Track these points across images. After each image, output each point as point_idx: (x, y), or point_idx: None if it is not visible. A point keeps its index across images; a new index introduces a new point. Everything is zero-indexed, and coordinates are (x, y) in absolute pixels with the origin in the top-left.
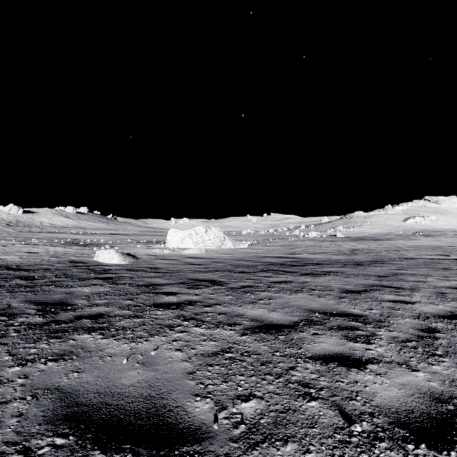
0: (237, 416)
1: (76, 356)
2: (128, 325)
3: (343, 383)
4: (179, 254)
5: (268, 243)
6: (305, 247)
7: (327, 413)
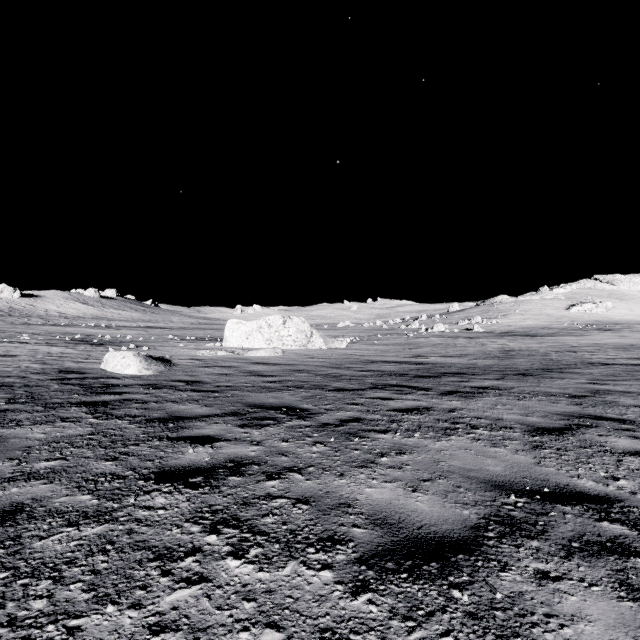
0: None
1: None
2: (59, 552)
3: None
4: (241, 358)
5: (377, 340)
6: (433, 346)
7: None
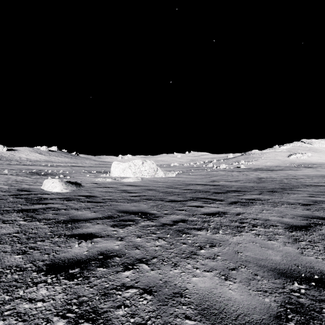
0: None
1: None
2: None
3: None
4: (119, 182)
5: (191, 172)
6: (220, 176)
7: None
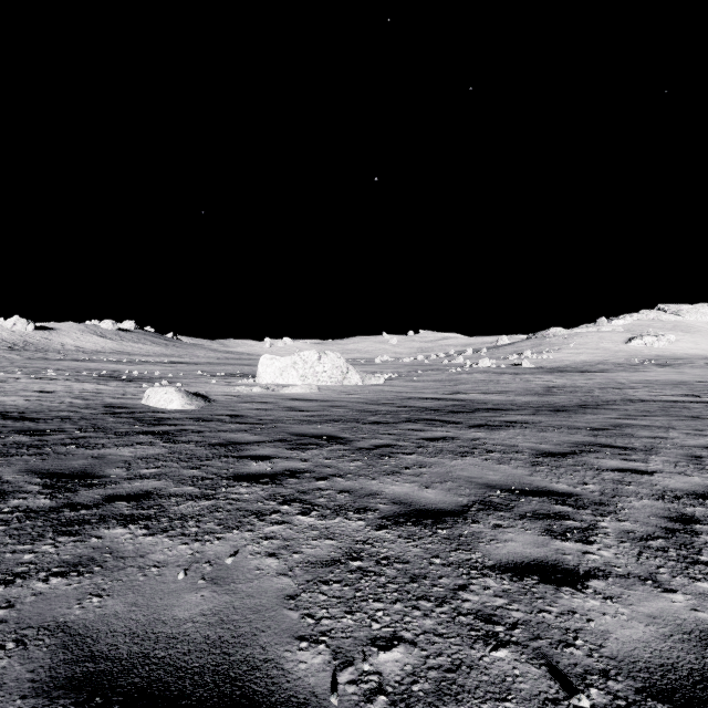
0: (371, 679)
1: (99, 567)
2: (191, 511)
3: (550, 615)
4: (277, 394)
5: (416, 376)
6: (474, 383)
7: (527, 672)
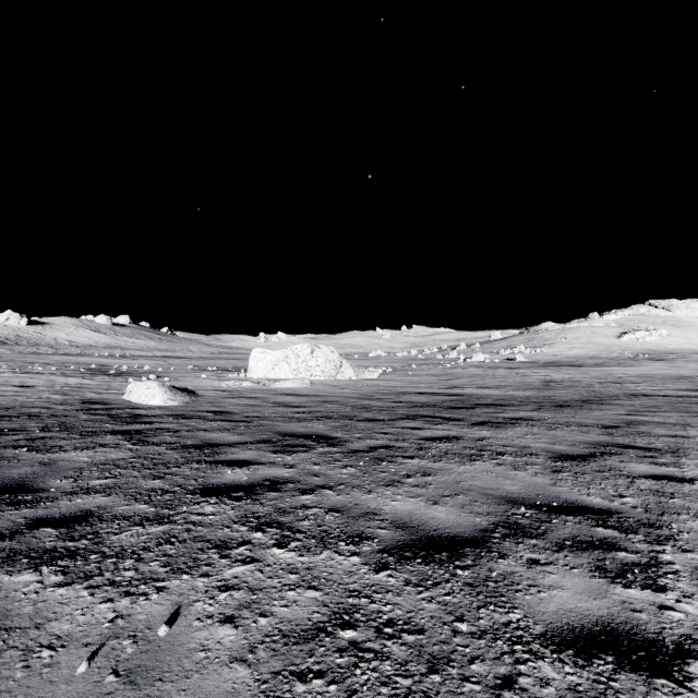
0: None
1: None
2: (134, 543)
3: None
4: (267, 389)
5: (411, 371)
6: (470, 377)
7: None
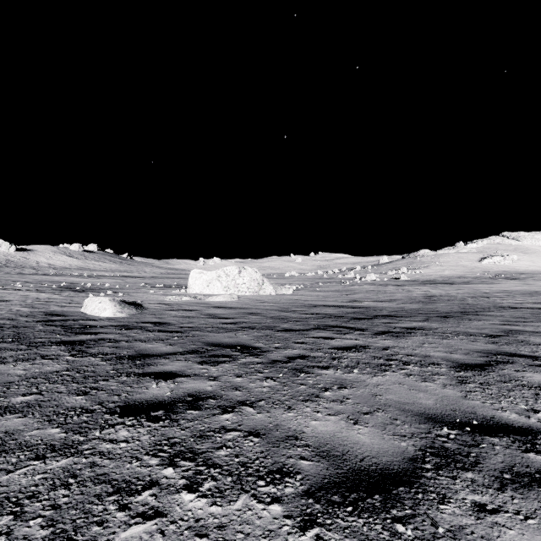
0: None
1: None
2: (23, 486)
3: None
4: (202, 302)
5: (318, 287)
6: (366, 293)
7: None
